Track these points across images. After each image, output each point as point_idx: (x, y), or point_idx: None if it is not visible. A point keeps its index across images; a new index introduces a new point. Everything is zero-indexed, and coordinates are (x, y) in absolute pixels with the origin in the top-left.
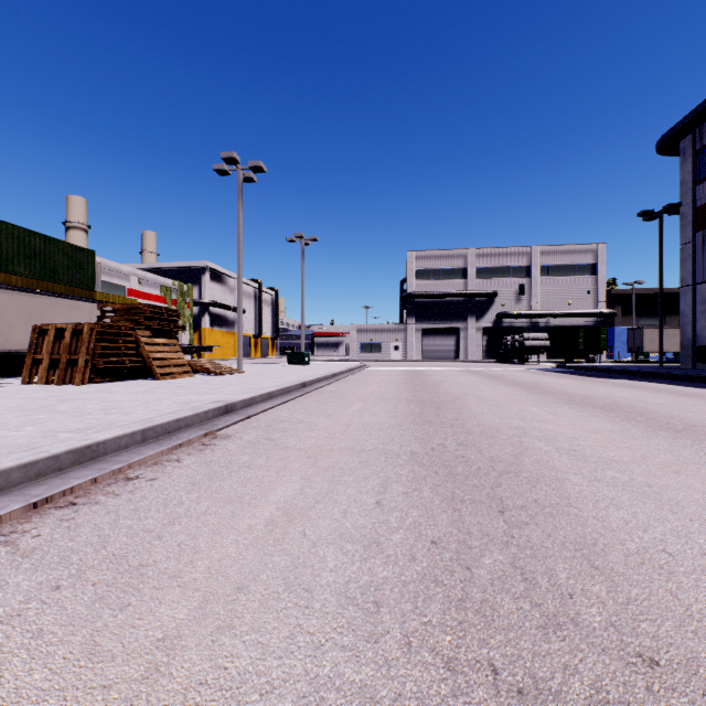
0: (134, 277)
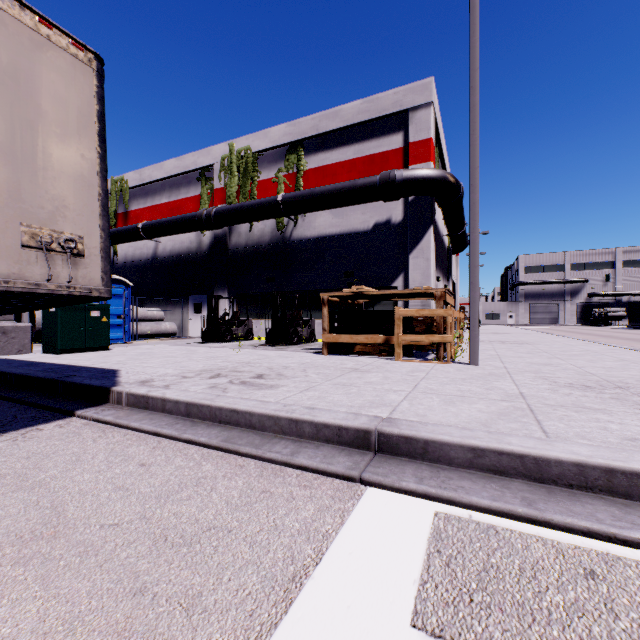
0: None
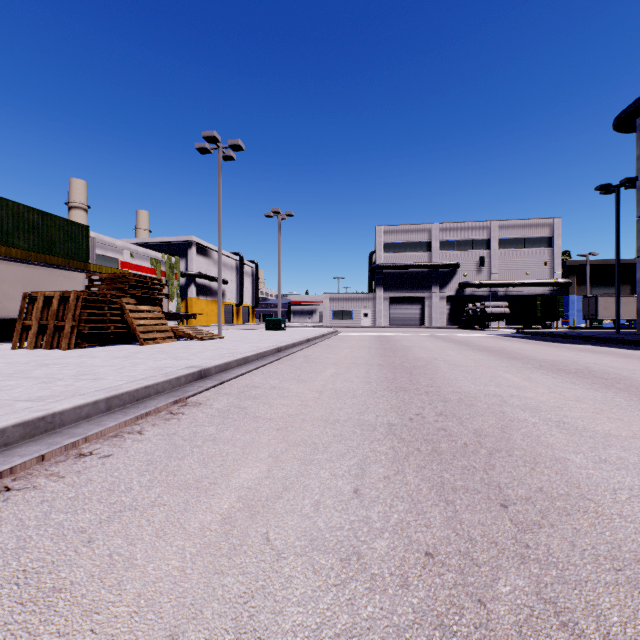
0: (126, 251)
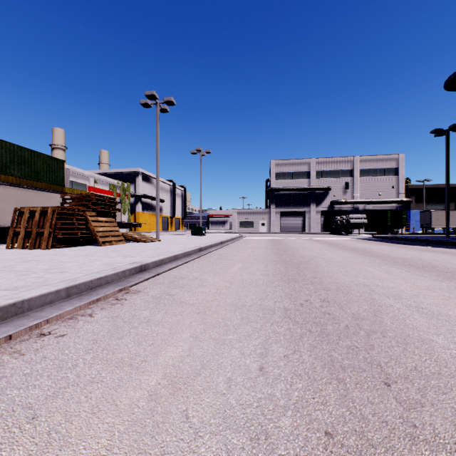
0: (92, 178)
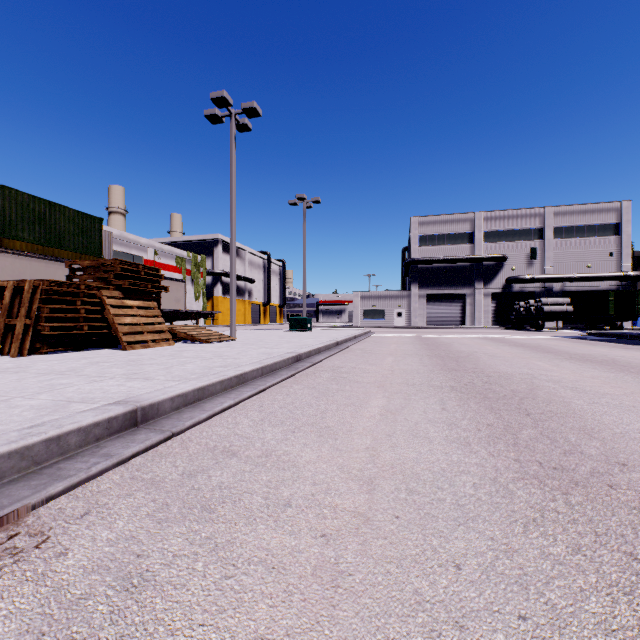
0: (151, 249)
